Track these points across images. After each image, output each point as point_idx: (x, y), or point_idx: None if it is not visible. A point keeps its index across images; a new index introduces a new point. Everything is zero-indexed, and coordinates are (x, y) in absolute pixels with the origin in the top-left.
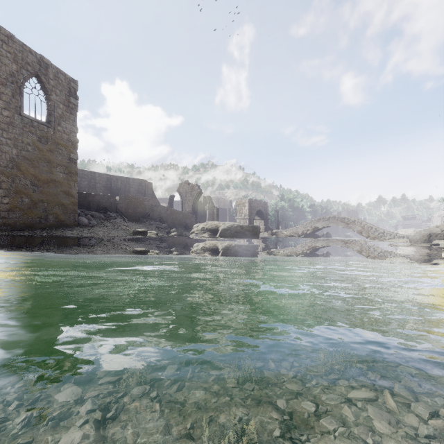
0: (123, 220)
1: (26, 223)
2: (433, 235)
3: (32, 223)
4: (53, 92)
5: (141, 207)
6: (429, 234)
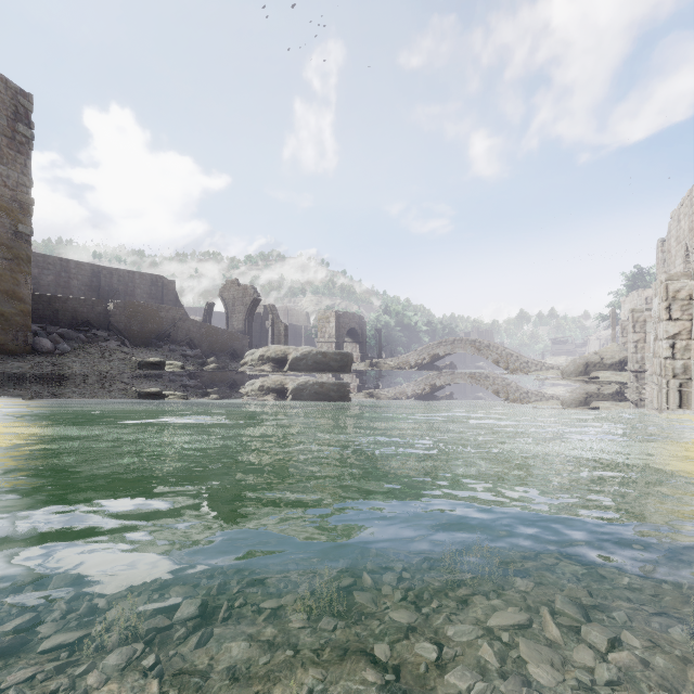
0: (122, 344)
1: None
2: (590, 365)
3: None
4: None
5: (155, 321)
6: (586, 363)
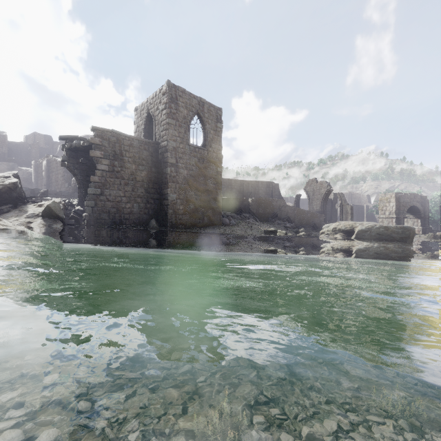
0: (255, 220)
1: (191, 223)
2: None
3: (195, 223)
4: (206, 123)
5: (270, 207)
6: None
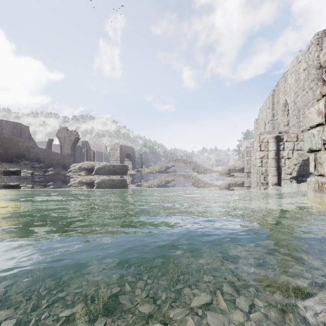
0: None
1: None
2: (231, 170)
3: None
4: None
5: (15, 148)
6: (229, 169)
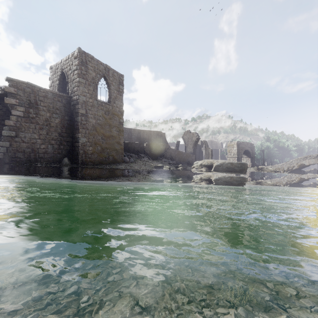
0: (148, 159)
1: (99, 161)
2: None
3: (102, 161)
4: (111, 84)
5: (159, 149)
6: None
